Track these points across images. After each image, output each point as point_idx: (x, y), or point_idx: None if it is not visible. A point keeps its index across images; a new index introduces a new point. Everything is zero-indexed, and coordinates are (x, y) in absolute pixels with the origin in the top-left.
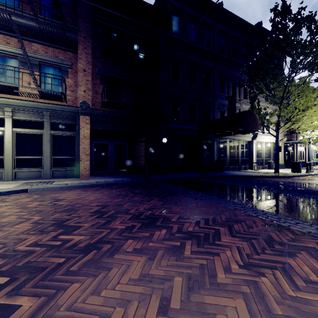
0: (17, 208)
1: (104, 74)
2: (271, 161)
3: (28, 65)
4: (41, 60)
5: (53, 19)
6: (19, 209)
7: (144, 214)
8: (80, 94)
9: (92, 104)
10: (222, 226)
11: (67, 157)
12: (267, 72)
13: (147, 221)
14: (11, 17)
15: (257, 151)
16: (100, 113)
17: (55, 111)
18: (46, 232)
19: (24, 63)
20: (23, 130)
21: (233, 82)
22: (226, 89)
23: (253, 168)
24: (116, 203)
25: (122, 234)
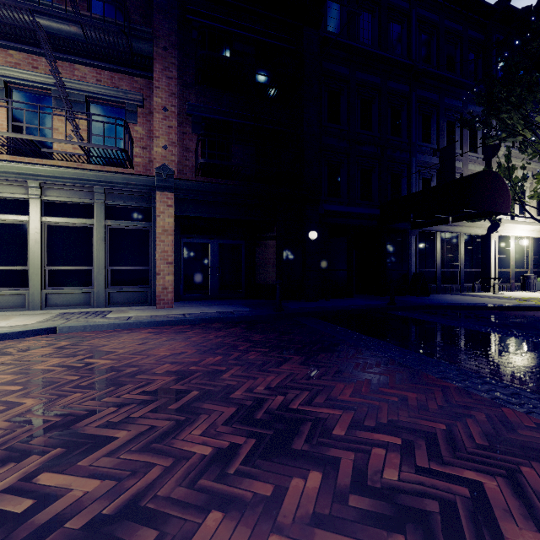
0: (11, 373)
1: (199, 114)
2: (530, 275)
3: (63, 101)
4: (90, 94)
5: (109, 18)
6: (13, 376)
7: (266, 405)
8: (158, 152)
9: (179, 170)
10: (487, 471)
11: (135, 268)
12: (529, 89)
13: (271, 433)
14: (33, 15)
15: (498, 256)
16: (193, 185)
17: (113, 185)
18: (21, 454)
19: (61, 101)
20: (59, 220)
21: (448, 120)
22: (435, 135)
23: (490, 289)
24: (209, 367)
25: (200, 483)
